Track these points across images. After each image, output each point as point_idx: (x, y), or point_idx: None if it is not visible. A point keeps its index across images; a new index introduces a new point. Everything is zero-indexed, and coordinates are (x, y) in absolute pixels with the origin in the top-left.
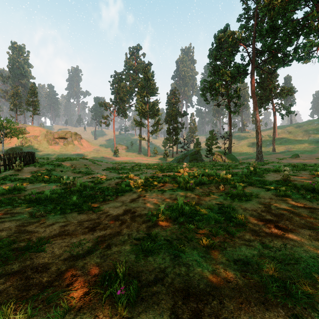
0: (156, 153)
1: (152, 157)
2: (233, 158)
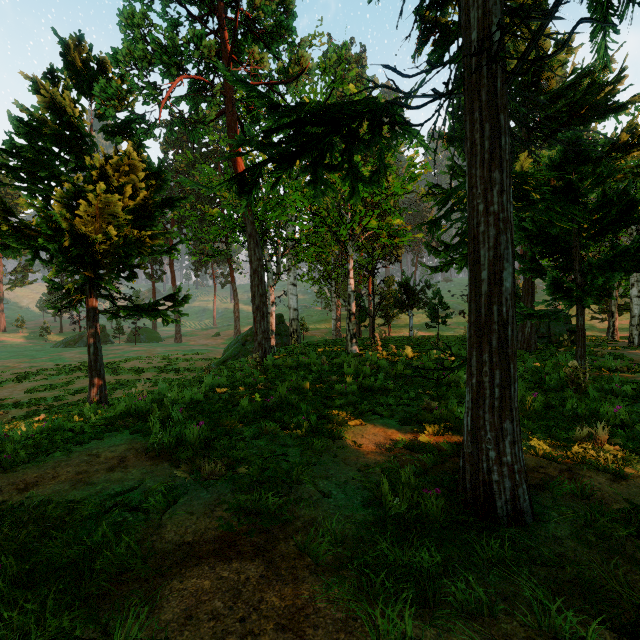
0: (23, 326)
1: (11, 333)
2: (155, 337)
